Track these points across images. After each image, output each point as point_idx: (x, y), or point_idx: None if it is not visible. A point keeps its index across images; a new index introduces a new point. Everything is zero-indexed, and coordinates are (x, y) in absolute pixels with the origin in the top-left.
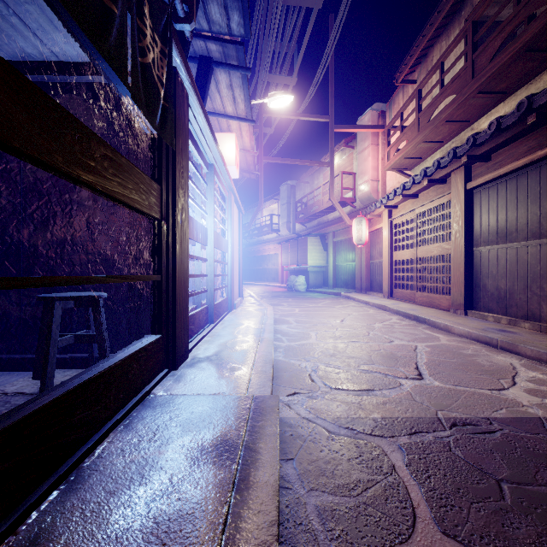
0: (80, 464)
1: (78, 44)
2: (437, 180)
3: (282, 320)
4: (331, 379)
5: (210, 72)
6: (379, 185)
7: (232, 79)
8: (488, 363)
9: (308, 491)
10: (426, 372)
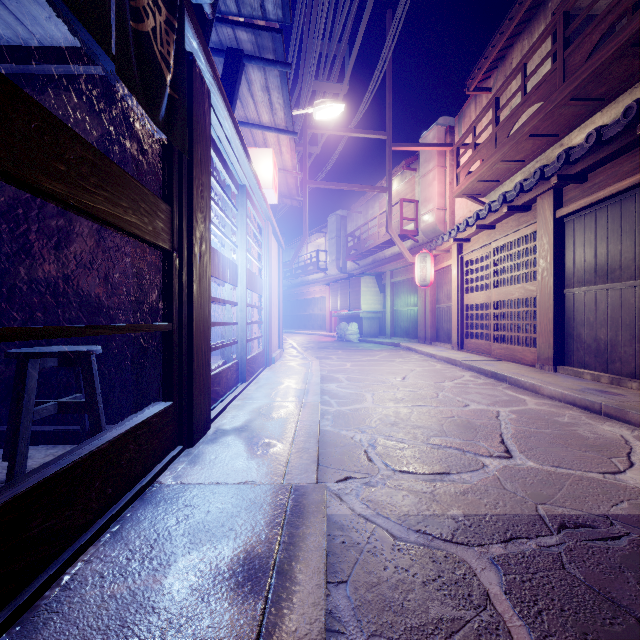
0: (36, 601)
1: (63, 22)
2: (519, 207)
3: (330, 377)
4: (393, 457)
5: (240, 68)
6: (446, 214)
7: (269, 79)
8: (592, 435)
9: (369, 637)
10: (514, 447)
